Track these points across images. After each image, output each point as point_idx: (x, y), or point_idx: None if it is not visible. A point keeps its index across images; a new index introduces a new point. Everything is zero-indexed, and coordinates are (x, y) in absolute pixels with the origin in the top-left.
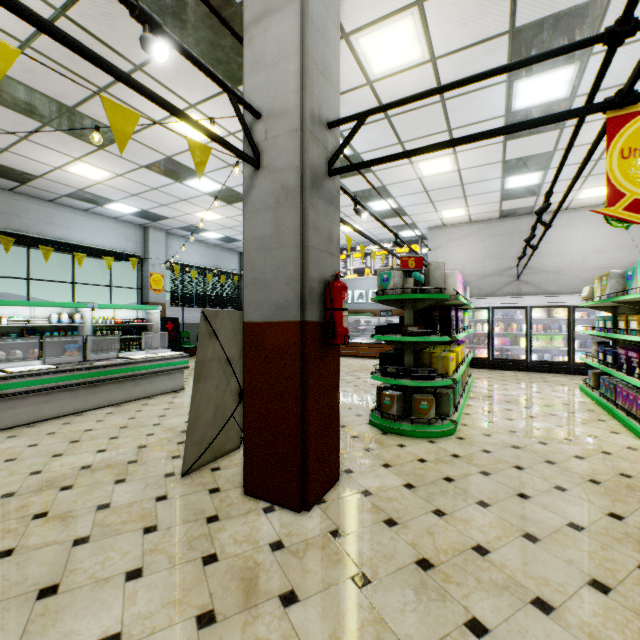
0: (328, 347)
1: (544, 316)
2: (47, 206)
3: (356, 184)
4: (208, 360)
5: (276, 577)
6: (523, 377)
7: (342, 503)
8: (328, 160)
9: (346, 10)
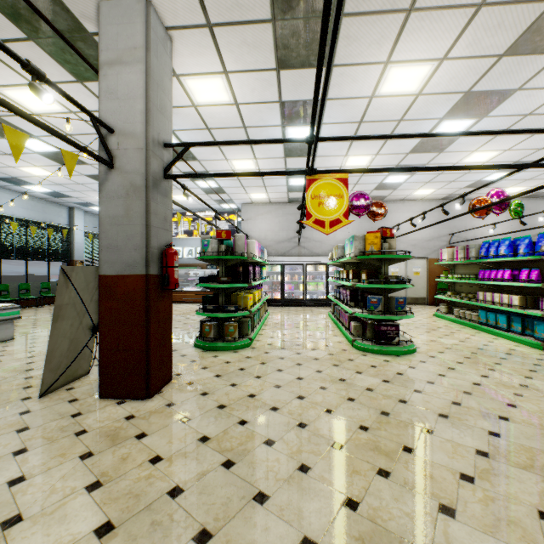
0: (164, 291)
1: (313, 270)
2: None
3: (186, 167)
4: (65, 304)
5: (132, 430)
6: (300, 310)
7: (174, 390)
8: (164, 168)
9: (177, 62)
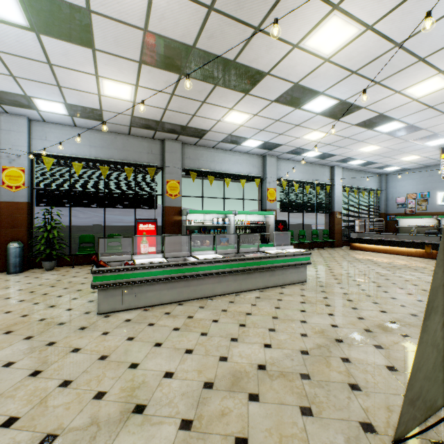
0: None
1: None
2: (211, 151)
3: None
4: (440, 285)
5: None
6: None
7: None
8: None
9: None
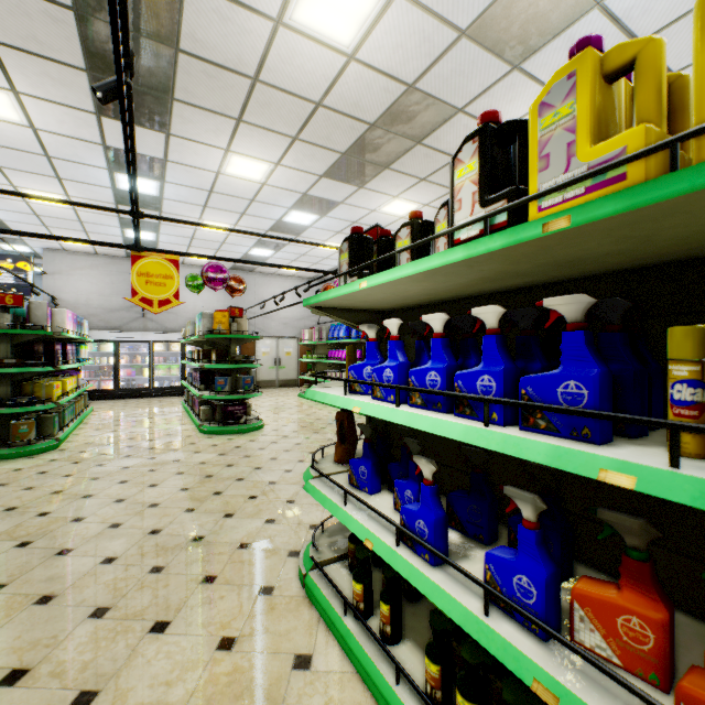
0: None
1: (165, 349)
2: None
3: None
4: None
5: None
6: (145, 402)
7: None
8: None
9: None
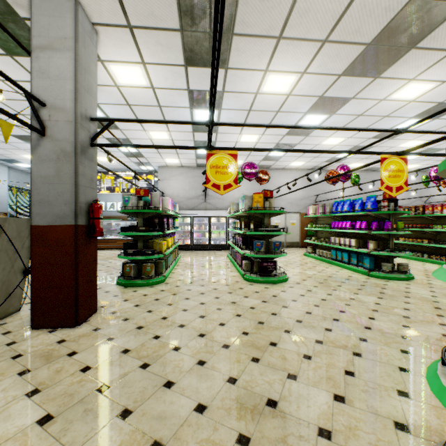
0: (91, 238)
1: (217, 221)
2: None
3: (109, 134)
4: None
5: (64, 350)
6: (206, 253)
7: (100, 319)
8: (91, 138)
9: (102, 50)
